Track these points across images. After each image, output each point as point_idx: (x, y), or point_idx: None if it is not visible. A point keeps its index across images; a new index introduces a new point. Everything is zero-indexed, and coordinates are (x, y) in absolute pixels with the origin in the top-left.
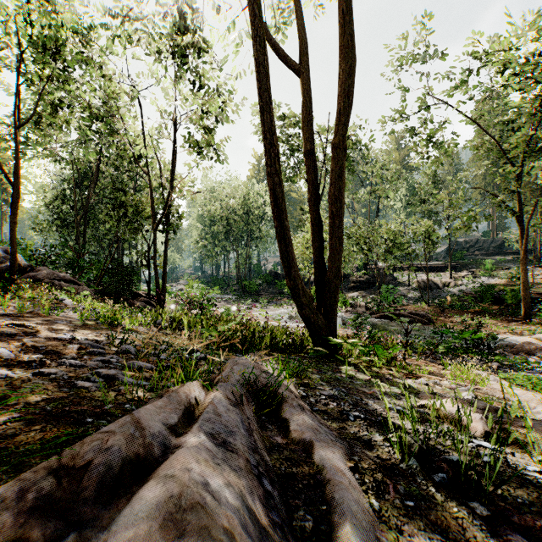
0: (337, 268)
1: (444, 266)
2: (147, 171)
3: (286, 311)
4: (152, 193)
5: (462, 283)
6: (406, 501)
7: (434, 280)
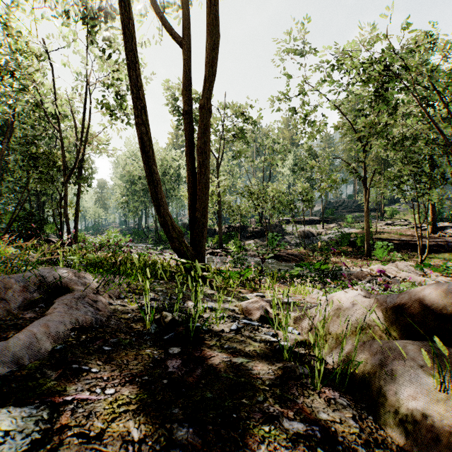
0: (203, 208)
1: (319, 220)
2: (58, 128)
3: None
4: (62, 148)
5: (331, 232)
6: (106, 347)
7: (311, 230)
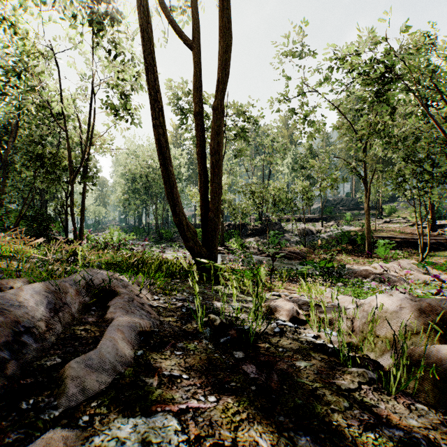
0: (217, 208)
1: (318, 218)
2: (64, 128)
3: None
4: (69, 148)
5: (330, 230)
6: (177, 352)
7: (310, 228)
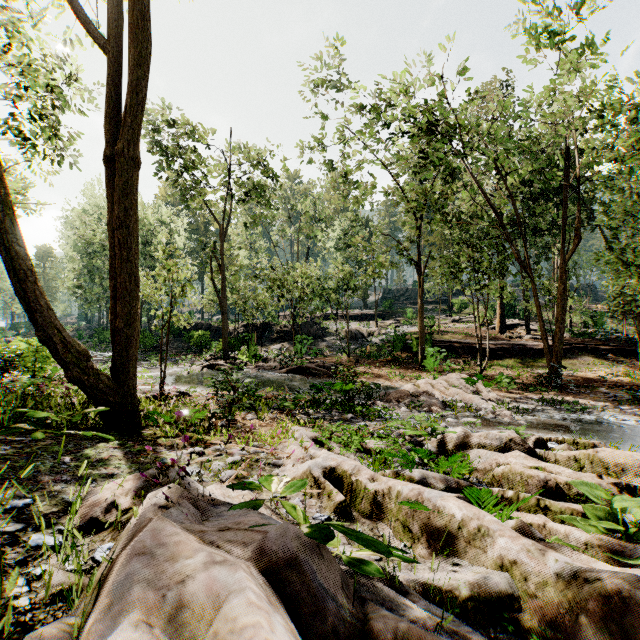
0: (128, 313)
1: (374, 314)
2: None
3: (180, 370)
4: None
5: (386, 332)
6: None
7: (361, 329)
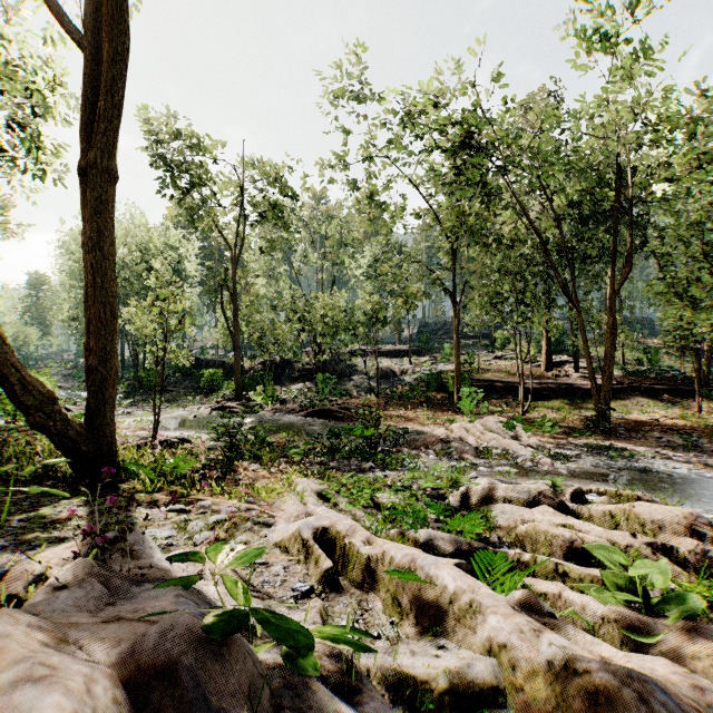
0: (103, 349)
1: (408, 350)
2: None
3: (186, 413)
4: None
5: (421, 370)
6: None
7: (393, 367)
